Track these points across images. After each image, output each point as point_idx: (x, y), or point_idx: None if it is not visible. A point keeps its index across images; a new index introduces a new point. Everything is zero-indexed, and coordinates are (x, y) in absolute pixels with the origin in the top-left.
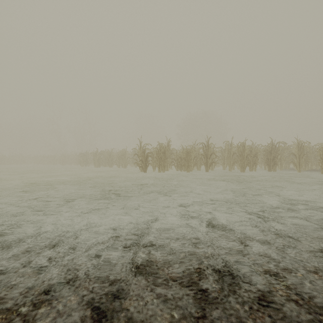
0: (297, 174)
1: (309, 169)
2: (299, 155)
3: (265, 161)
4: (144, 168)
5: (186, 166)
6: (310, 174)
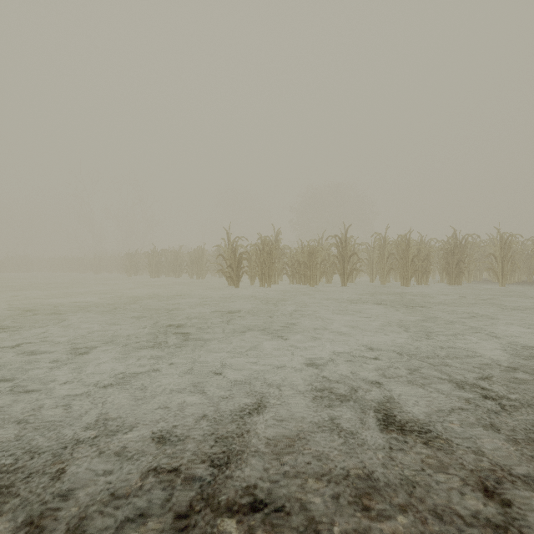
0: (500, 290)
1: (516, 281)
2: (502, 258)
3: (443, 268)
4: (235, 279)
5: (308, 277)
6: (524, 291)
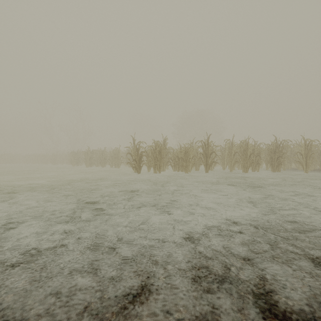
0: (305, 175)
1: (313, 169)
2: (306, 154)
3: (268, 161)
4: (138, 168)
5: (184, 167)
6: (320, 176)
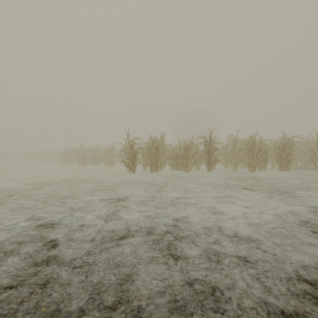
0: None
1: None
2: None
3: (276, 159)
4: (132, 167)
5: (184, 165)
6: None
